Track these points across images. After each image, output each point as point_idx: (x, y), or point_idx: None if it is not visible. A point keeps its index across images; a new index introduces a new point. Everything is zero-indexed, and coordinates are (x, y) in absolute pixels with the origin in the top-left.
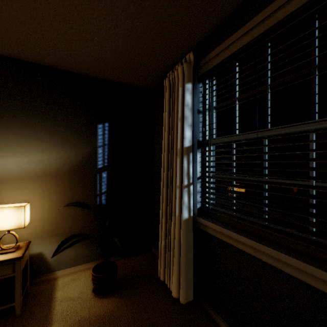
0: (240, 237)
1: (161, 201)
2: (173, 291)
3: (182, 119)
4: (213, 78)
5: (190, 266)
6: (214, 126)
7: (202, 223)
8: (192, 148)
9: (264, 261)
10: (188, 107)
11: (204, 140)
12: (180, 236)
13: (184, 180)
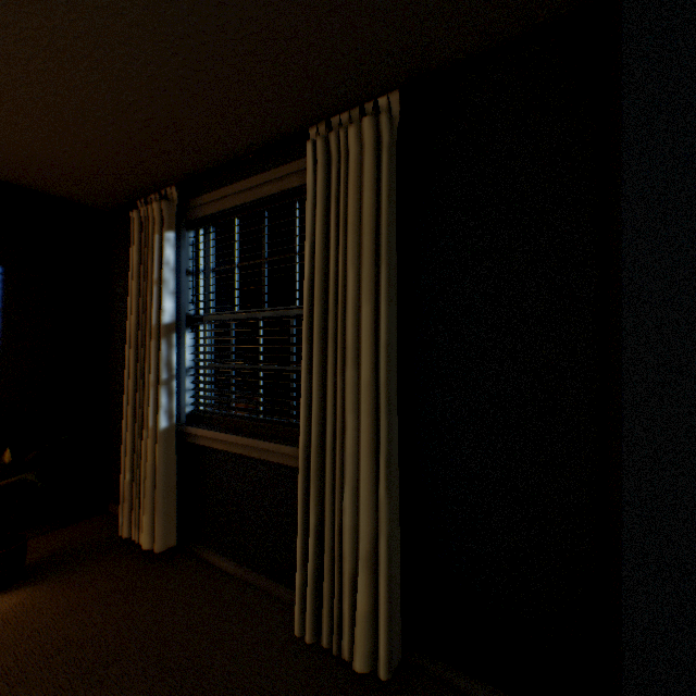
0: (231, 437)
1: (125, 410)
2: (145, 541)
3: (160, 283)
4: (211, 228)
5: (173, 497)
6: (213, 296)
7: (191, 432)
8: (180, 326)
9: (254, 458)
10: (170, 266)
11: (197, 315)
12: (157, 457)
13: (163, 373)
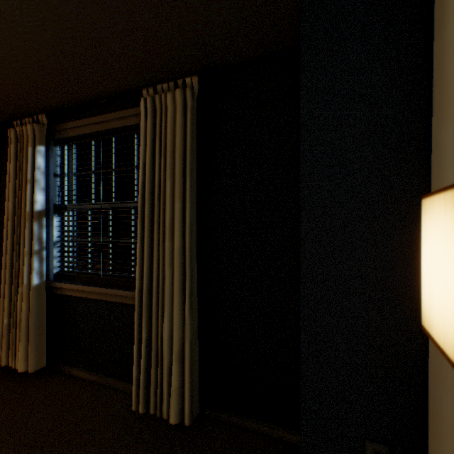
0: (89, 288)
1: (3, 273)
2: (21, 366)
3: (33, 181)
4: (74, 145)
5: (43, 332)
6: (75, 192)
7: (58, 286)
8: (49, 212)
9: (106, 301)
10: (41, 170)
11: (63, 205)
12: (30, 305)
13: (35, 245)
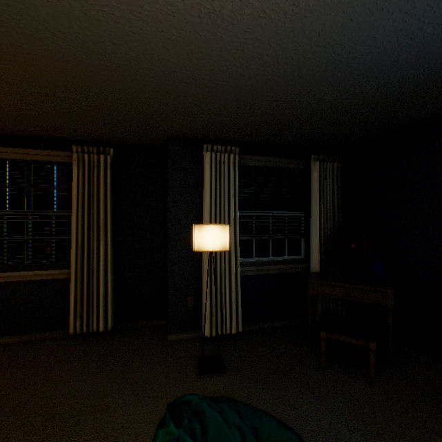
0: (14, 273)
1: None
2: None
3: None
4: None
5: None
6: None
7: None
8: None
9: (31, 281)
10: None
11: None
12: None
13: None
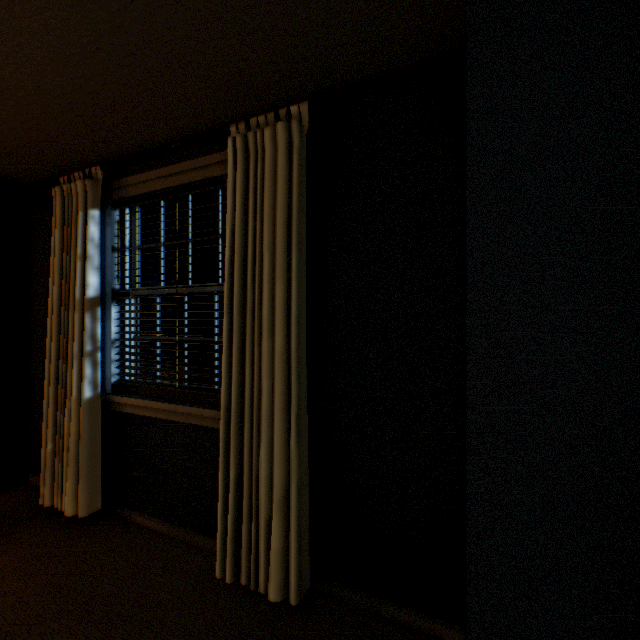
0: (157, 404)
1: (47, 381)
2: (69, 508)
3: (84, 258)
4: (137, 207)
5: (98, 463)
6: (139, 271)
7: (117, 401)
8: (105, 300)
9: (180, 422)
10: (95, 242)
11: (123, 290)
12: (81, 426)
13: (87, 345)
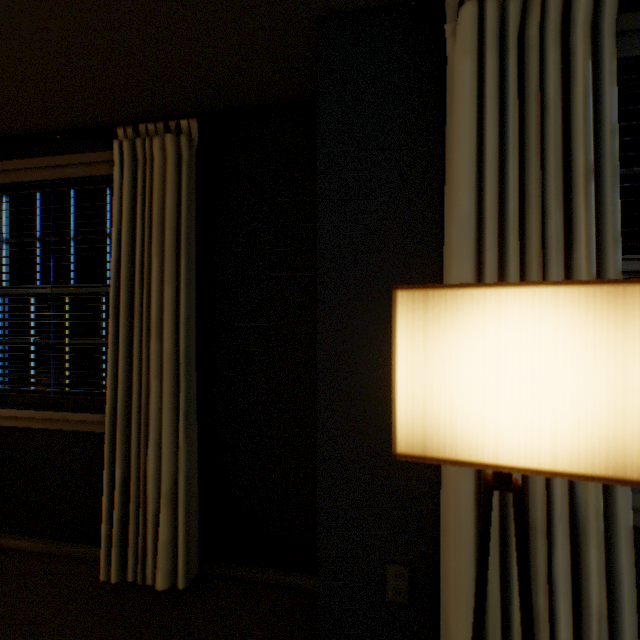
0: (31, 413)
1: None
2: None
3: None
4: (5, 196)
5: None
6: (7, 268)
7: None
8: None
9: (59, 430)
10: None
11: None
12: None
13: None
